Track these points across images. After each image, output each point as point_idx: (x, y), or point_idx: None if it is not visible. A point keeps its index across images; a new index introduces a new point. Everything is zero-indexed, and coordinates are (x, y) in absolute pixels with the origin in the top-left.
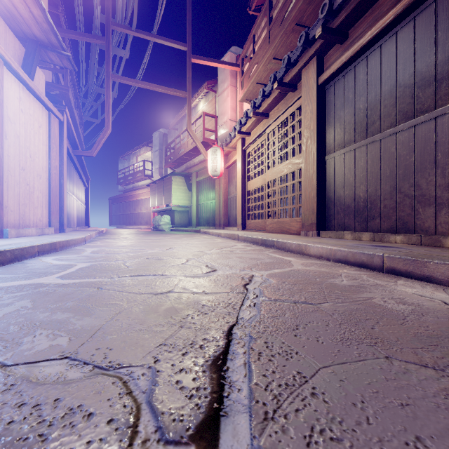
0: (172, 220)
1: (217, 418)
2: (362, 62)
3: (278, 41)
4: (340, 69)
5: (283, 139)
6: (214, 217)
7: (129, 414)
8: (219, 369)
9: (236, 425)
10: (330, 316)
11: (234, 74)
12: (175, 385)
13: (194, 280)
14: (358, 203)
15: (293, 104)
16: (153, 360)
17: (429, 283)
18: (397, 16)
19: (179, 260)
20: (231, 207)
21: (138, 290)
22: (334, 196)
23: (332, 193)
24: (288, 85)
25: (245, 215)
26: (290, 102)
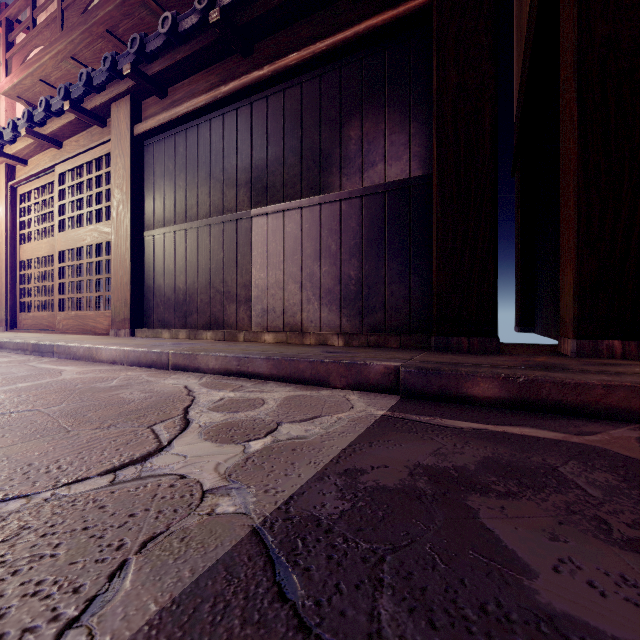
0: None
1: None
2: (182, 133)
3: (79, 37)
4: (159, 128)
5: (85, 191)
6: None
7: None
8: None
9: None
10: (48, 415)
11: None
12: None
13: None
14: (178, 296)
15: (101, 146)
16: None
17: (198, 373)
18: (208, 104)
19: None
20: None
21: None
22: (154, 285)
23: (151, 281)
24: (92, 115)
25: (16, 304)
26: (97, 140)
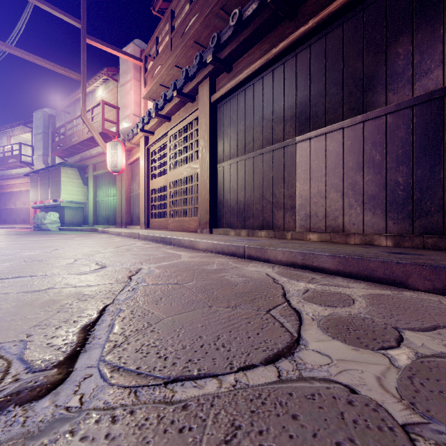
0: (62, 218)
1: (78, 354)
2: (242, 92)
3: (180, 52)
4: (227, 93)
5: (183, 144)
6: (115, 215)
7: (0, 367)
8: (87, 331)
9: (91, 354)
10: (189, 289)
11: (138, 68)
12: (45, 346)
13: (80, 276)
14: (239, 206)
15: (192, 114)
16: (26, 336)
17: (268, 263)
18: (262, 66)
19: (65, 260)
20: (134, 205)
21: (10, 290)
22: (224, 199)
23: (222, 197)
24: (187, 96)
25: (149, 214)
26: (190, 111)
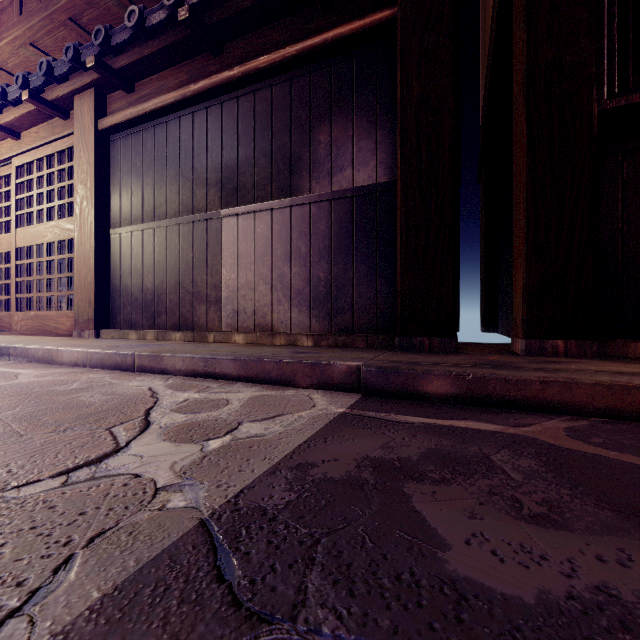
0: None
1: None
2: (150, 129)
3: (39, 24)
4: (126, 124)
5: (45, 185)
6: None
7: None
8: None
9: None
10: (0, 420)
11: None
12: None
13: None
14: (146, 296)
15: (63, 139)
16: None
17: (165, 375)
18: (177, 102)
19: None
20: None
21: None
22: (121, 285)
23: (118, 281)
24: (53, 106)
25: None
26: (59, 133)
